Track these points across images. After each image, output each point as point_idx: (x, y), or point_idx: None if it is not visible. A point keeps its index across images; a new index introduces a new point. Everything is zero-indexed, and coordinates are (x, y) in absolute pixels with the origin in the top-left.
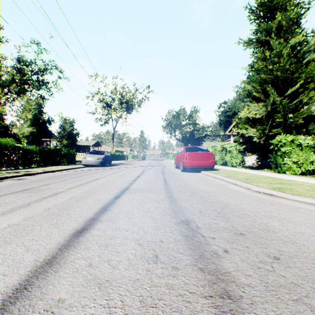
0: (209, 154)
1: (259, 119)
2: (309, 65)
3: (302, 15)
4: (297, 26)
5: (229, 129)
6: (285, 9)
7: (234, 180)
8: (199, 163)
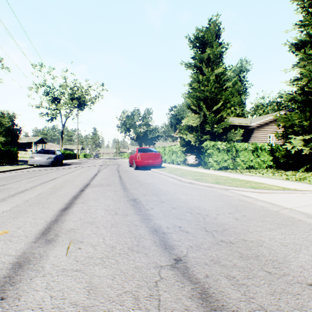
0: (157, 154)
1: (196, 127)
2: (226, 90)
3: (223, 52)
4: (220, 60)
5: (176, 132)
6: (212, 46)
7: (172, 175)
8: (149, 162)
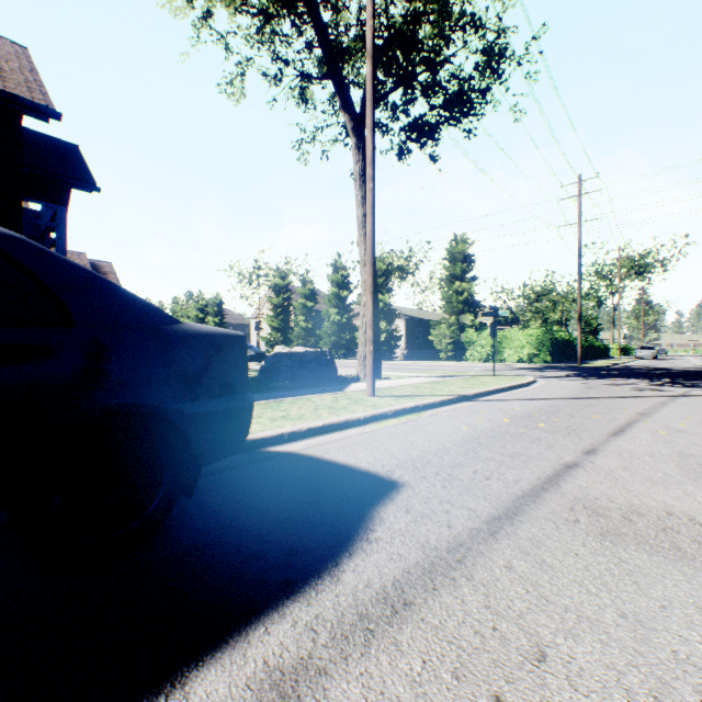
0: None
1: None
2: None
3: None
4: None
5: None
6: None
7: None
8: None
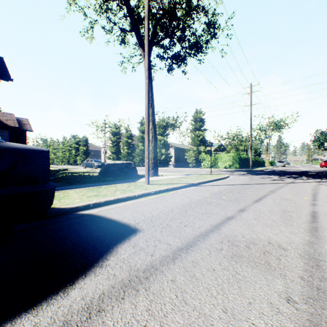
0: None
1: None
2: None
3: None
4: None
5: None
6: None
7: None
8: None
